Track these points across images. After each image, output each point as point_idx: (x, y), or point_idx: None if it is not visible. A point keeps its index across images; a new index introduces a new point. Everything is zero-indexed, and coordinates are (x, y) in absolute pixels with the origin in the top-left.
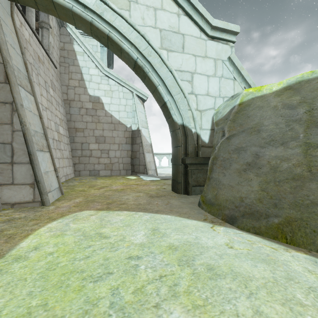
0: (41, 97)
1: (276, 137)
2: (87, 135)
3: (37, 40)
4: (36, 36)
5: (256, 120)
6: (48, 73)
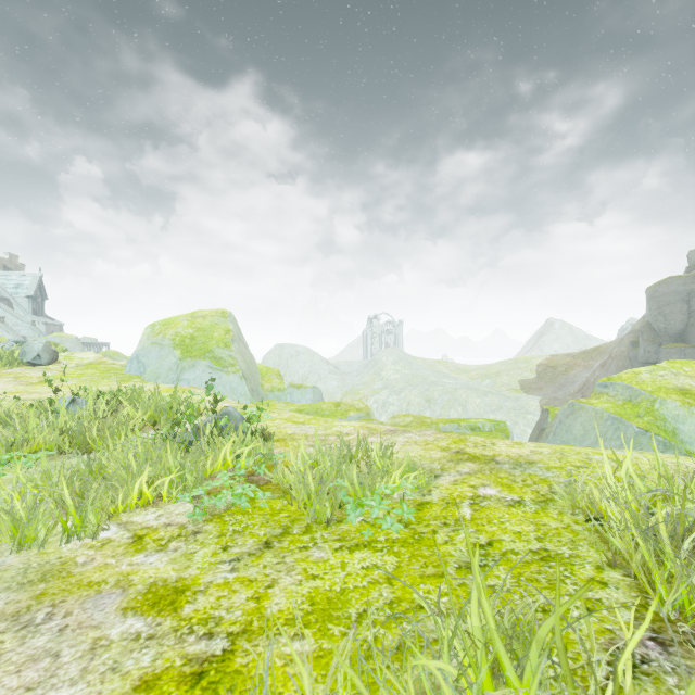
0: None
1: None
2: None
3: None
4: None
5: None
6: None
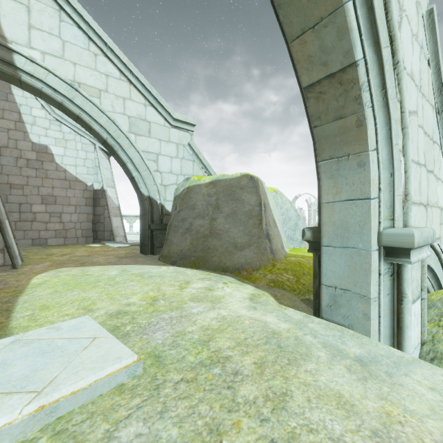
0: None
1: (201, 213)
2: (29, 194)
3: None
4: None
5: (194, 201)
6: None
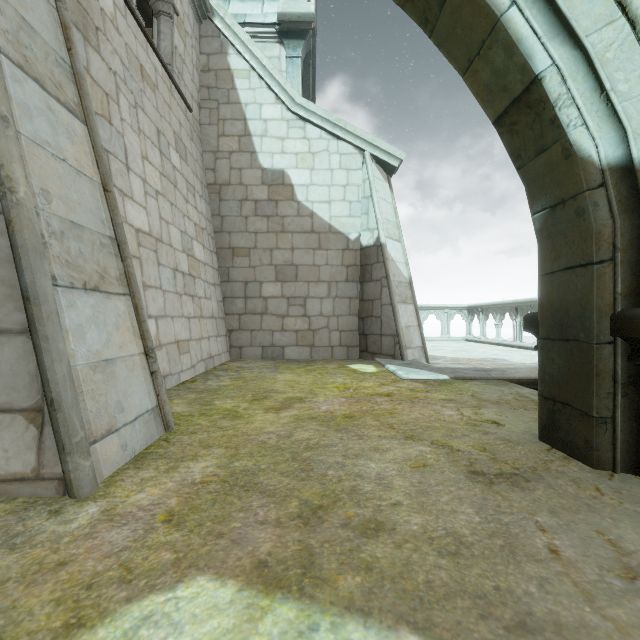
0: (144, 162)
1: None
2: (257, 264)
3: (138, 29)
4: (134, 17)
5: None
6: (168, 115)
